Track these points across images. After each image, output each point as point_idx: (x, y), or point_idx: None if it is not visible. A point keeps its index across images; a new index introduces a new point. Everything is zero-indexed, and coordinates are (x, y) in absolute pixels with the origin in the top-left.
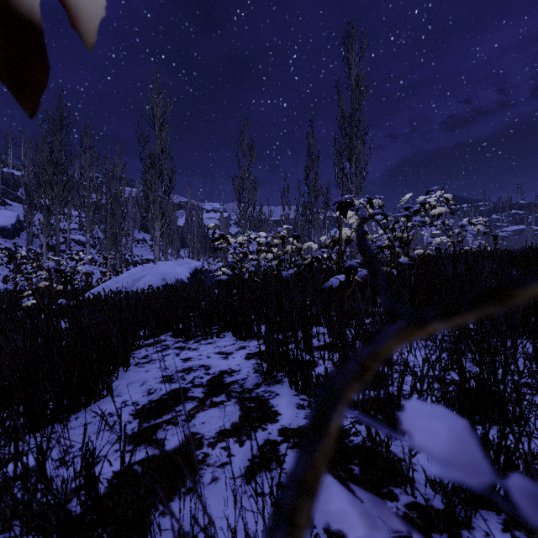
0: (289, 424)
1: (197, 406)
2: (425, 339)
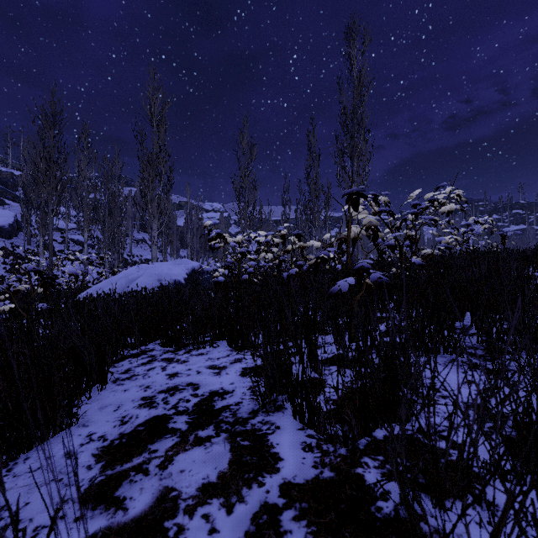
0: (293, 477)
1: (177, 443)
2: (449, 352)
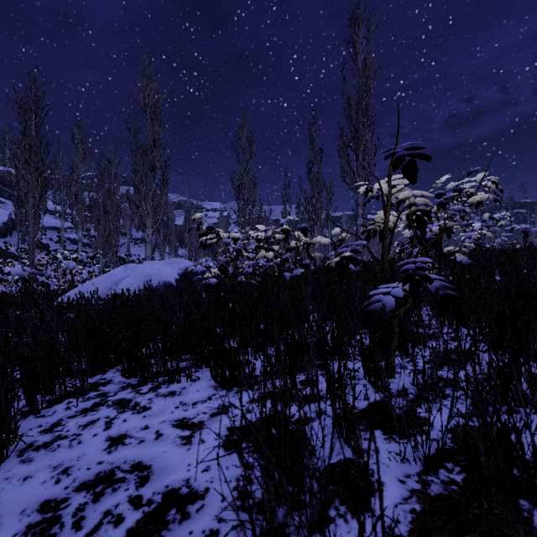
0: None
1: None
2: None
